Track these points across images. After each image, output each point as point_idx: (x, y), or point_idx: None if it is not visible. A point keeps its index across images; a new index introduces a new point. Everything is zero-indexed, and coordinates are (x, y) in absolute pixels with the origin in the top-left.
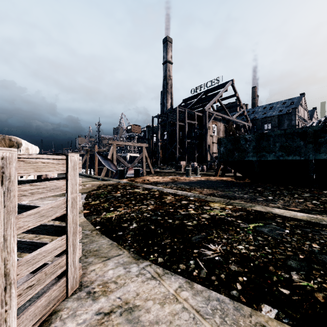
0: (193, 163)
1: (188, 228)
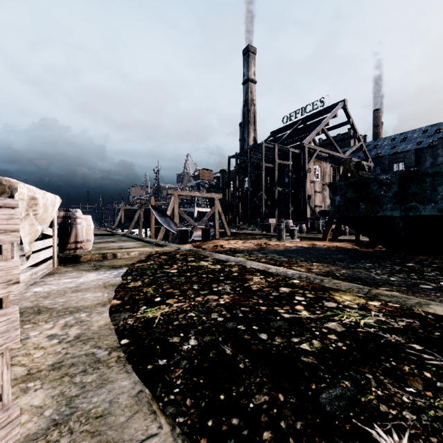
0: (287, 221)
1: (305, 362)
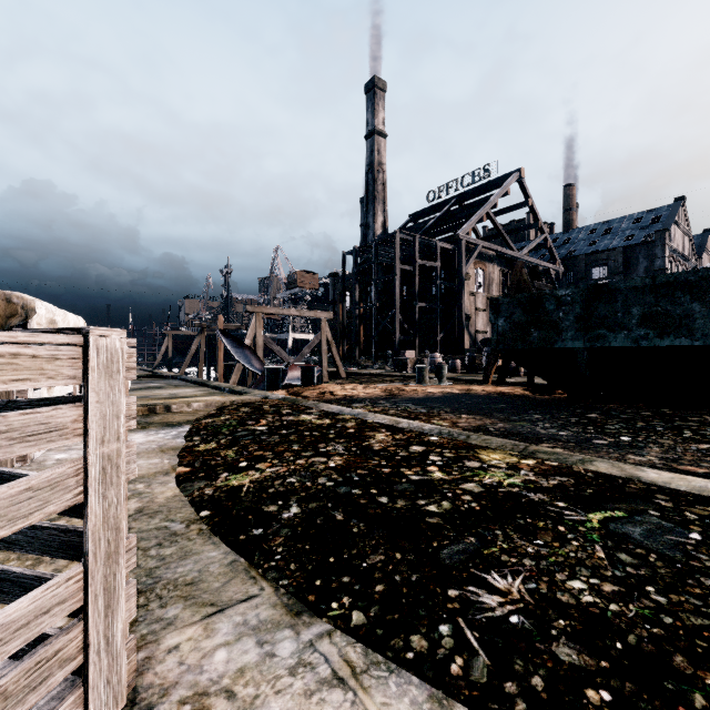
0: (434, 355)
1: (429, 523)
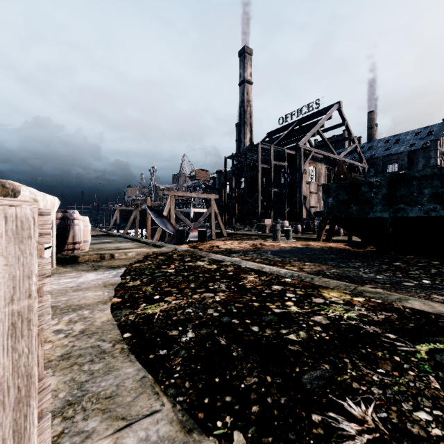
0: (283, 222)
1: (291, 350)
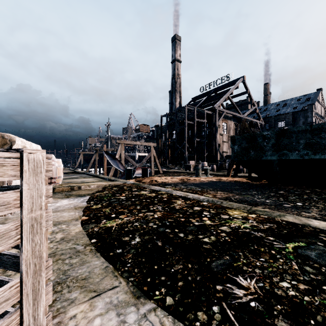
0: (203, 163)
1: (205, 248)
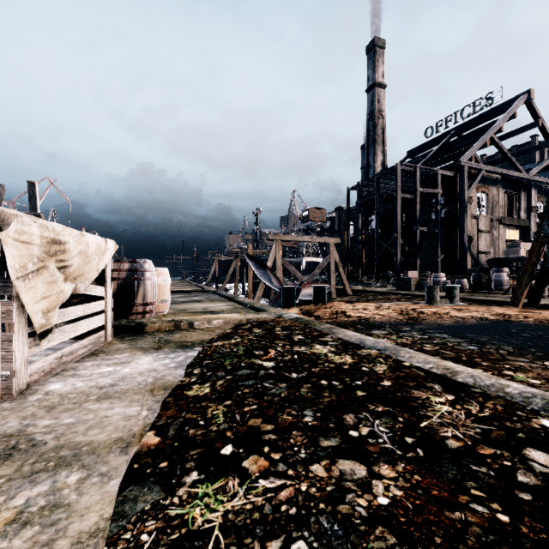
0: (437, 275)
1: None
